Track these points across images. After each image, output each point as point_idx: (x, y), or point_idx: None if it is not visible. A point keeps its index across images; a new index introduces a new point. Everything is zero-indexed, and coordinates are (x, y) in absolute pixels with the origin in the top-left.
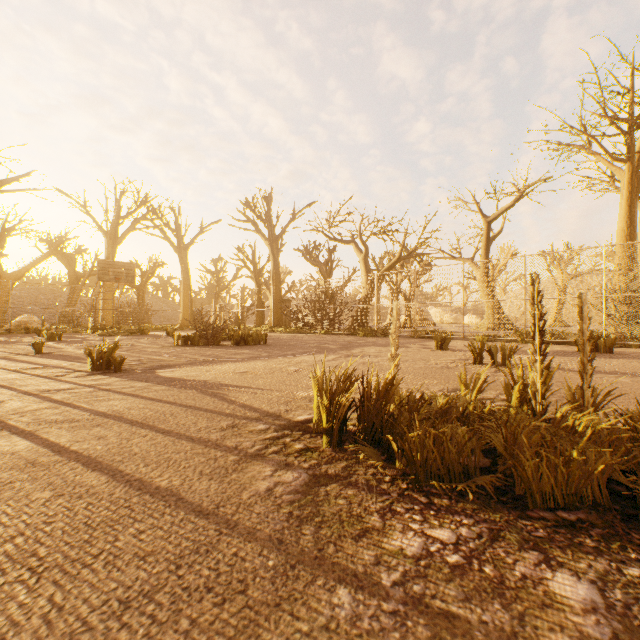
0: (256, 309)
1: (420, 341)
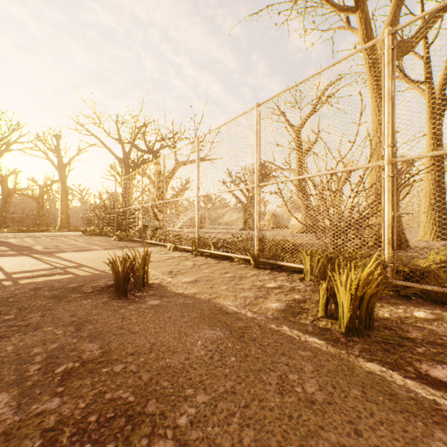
0: (90, 214)
1: (101, 248)
